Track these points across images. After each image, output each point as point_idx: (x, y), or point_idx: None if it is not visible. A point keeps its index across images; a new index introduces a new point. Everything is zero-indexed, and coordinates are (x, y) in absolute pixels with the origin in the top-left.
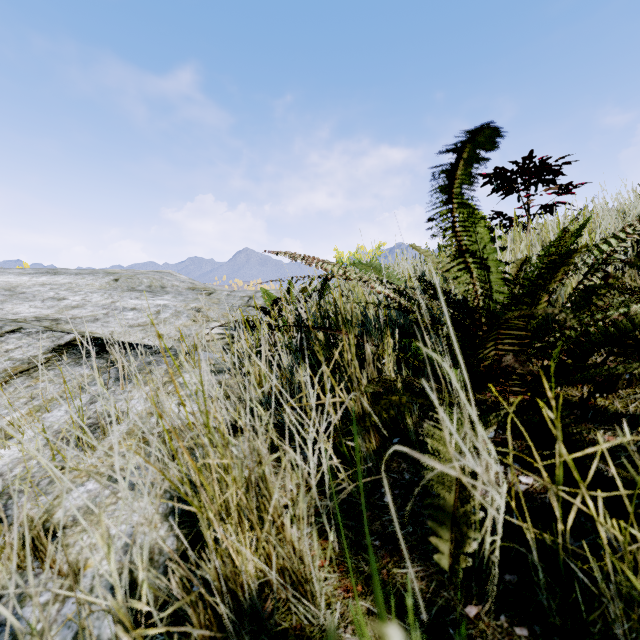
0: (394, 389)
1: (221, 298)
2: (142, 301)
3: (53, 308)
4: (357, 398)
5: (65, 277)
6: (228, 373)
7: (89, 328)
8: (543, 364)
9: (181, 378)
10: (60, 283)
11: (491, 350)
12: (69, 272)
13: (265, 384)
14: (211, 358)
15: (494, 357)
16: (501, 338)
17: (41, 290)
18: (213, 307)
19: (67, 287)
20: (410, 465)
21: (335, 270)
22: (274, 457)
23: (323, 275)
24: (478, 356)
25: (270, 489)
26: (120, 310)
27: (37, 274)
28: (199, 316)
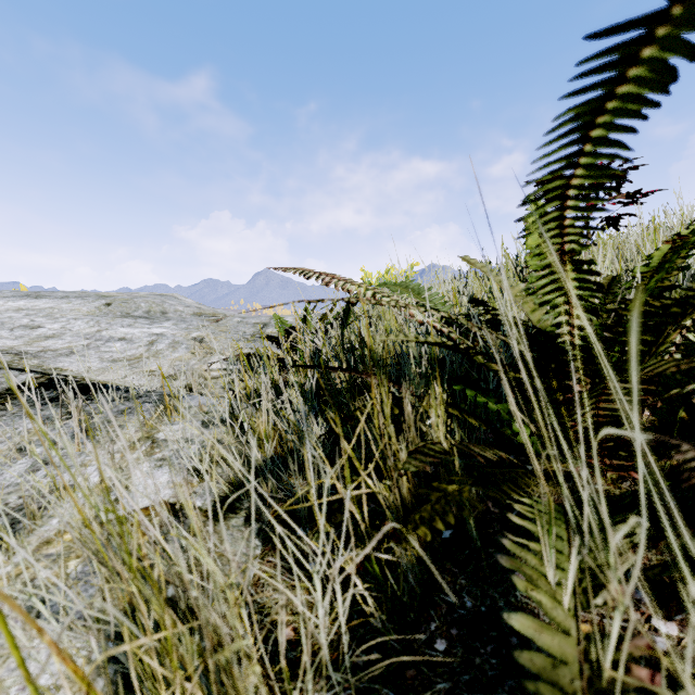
0: (444, 461)
1: (231, 325)
2: (135, 329)
3: (22, 338)
4: (393, 483)
5: (47, 301)
6: (224, 425)
7: (60, 364)
8: (642, 419)
9: (161, 433)
10: (39, 308)
11: (589, 409)
12: (54, 295)
13: (267, 445)
14: (205, 404)
15: (593, 419)
16: (608, 393)
17: (13, 316)
18: (220, 336)
19: (47, 313)
20: (471, 581)
21: (361, 292)
22: (243, 644)
23: (344, 299)
24: (570, 418)
25: (240, 691)
26: (105, 340)
27: (14, 297)
28: (201, 347)
